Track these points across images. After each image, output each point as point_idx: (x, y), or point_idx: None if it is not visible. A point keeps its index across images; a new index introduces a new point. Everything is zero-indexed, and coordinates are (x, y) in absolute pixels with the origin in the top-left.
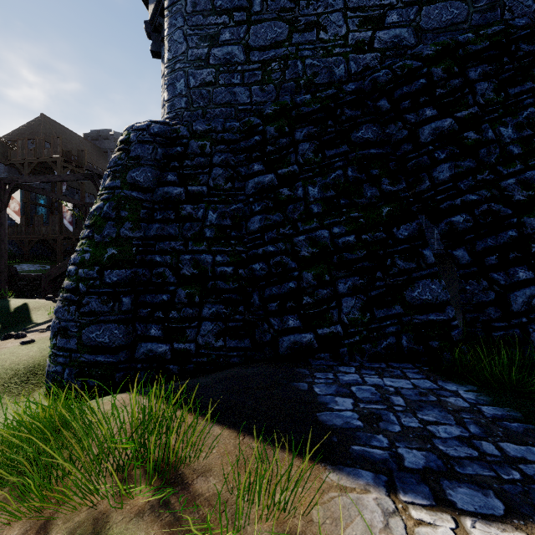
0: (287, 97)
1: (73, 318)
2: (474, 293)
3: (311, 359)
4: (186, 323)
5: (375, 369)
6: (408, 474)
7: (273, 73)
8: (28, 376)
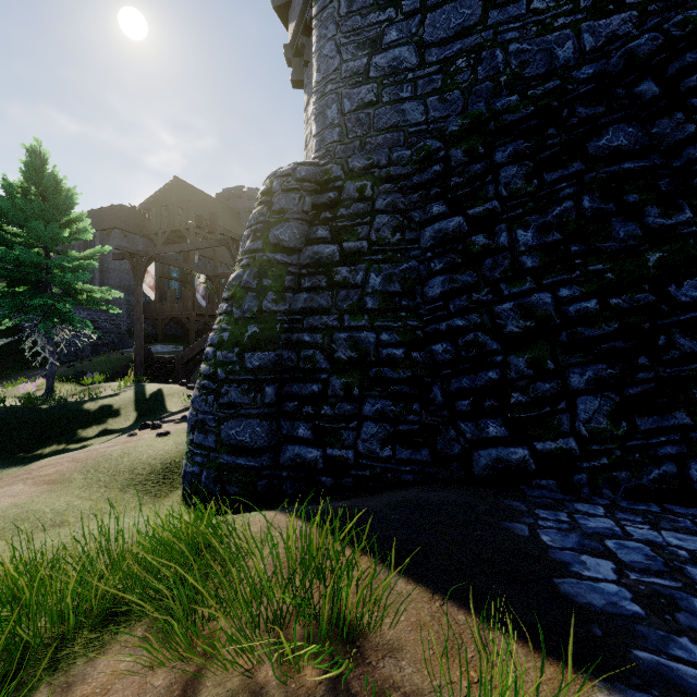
0: (481, 104)
1: (211, 410)
2: None
3: (524, 486)
4: (342, 423)
5: (642, 514)
6: None
7: (459, 75)
8: (164, 474)
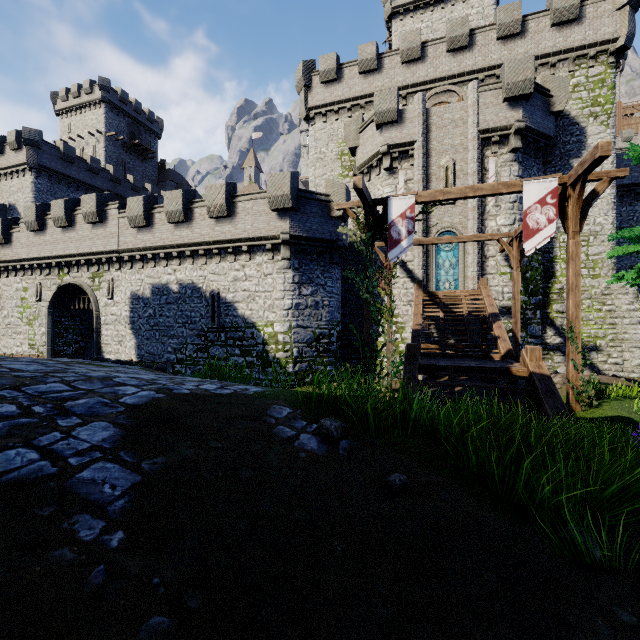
0: None
1: None
2: None
3: None
4: None
5: None
6: None
7: None
8: None
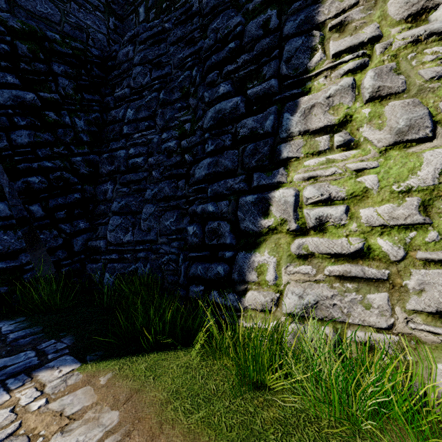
0: None
1: None
2: (47, 241)
3: None
4: None
5: None
6: None
7: None
8: None
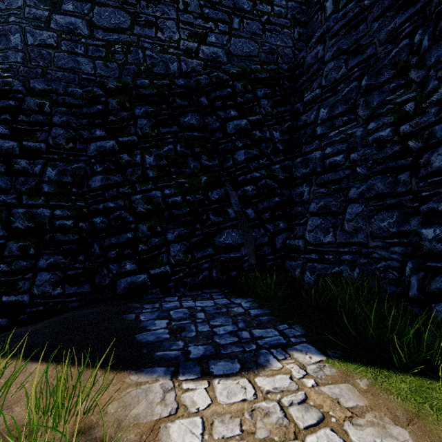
0: (129, 77)
1: None
2: (257, 238)
3: (145, 294)
4: (19, 276)
5: (192, 296)
6: (190, 362)
7: (117, 54)
8: None
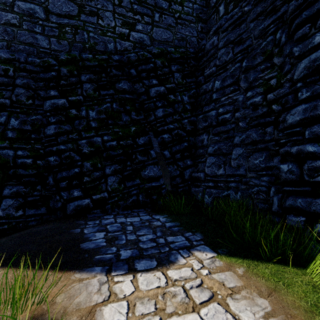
0: (77, 52)
1: None
2: (171, 172)
3: (89, 214)
4: None
5: (124, 214)
6: (120, 262)
7: (67, 34)
8: None
